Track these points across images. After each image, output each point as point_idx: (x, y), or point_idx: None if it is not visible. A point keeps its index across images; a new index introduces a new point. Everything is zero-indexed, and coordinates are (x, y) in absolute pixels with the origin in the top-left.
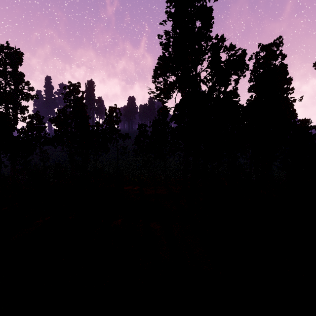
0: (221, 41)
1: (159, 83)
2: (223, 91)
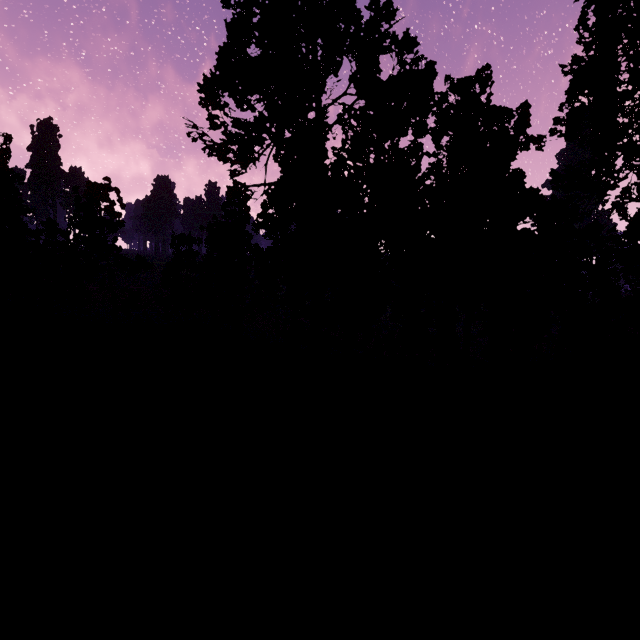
0: (387, 16)
1: (220, 107)
2: (391, 147)
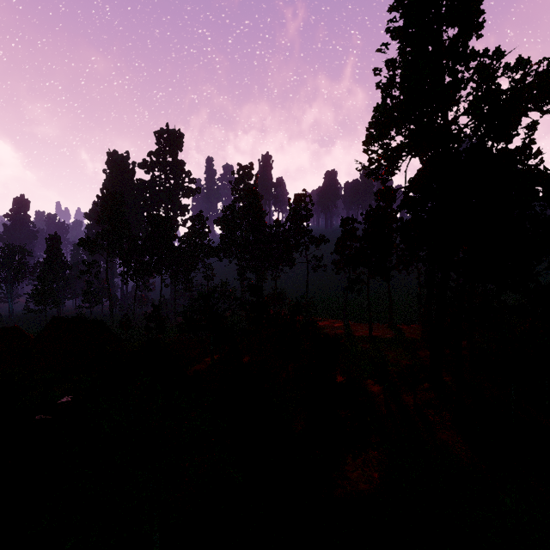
0: (496, 58)
1: (375, 152)
2: (499, 151)
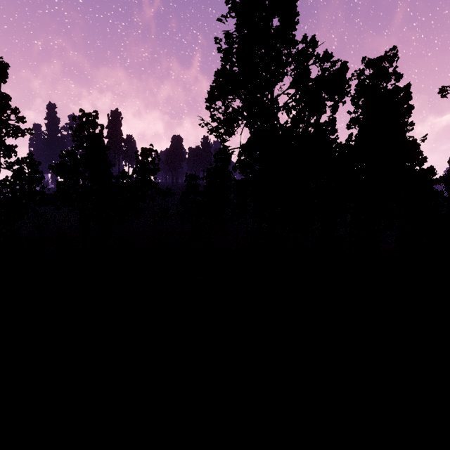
0: (312, 46)
1: (217, 109)
2: (314, 123)
